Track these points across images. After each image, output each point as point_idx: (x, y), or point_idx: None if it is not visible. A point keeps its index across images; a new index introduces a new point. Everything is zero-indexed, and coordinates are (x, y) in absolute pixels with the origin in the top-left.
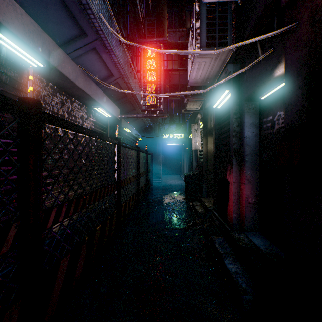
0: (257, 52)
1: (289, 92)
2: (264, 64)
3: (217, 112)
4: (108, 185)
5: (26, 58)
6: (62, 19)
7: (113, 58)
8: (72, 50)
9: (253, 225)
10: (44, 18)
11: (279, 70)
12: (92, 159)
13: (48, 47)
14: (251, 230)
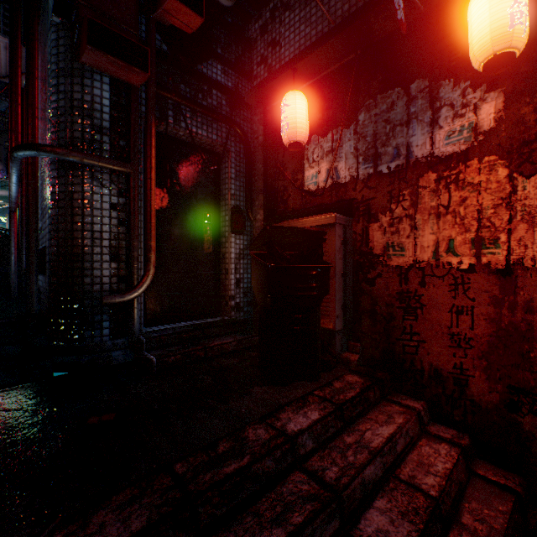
0: None
1: None
2: None
3: None
4: None
5: None
6: None
7: None
8: None
9: None
10: None
11: None
12: None
13: None
14: None
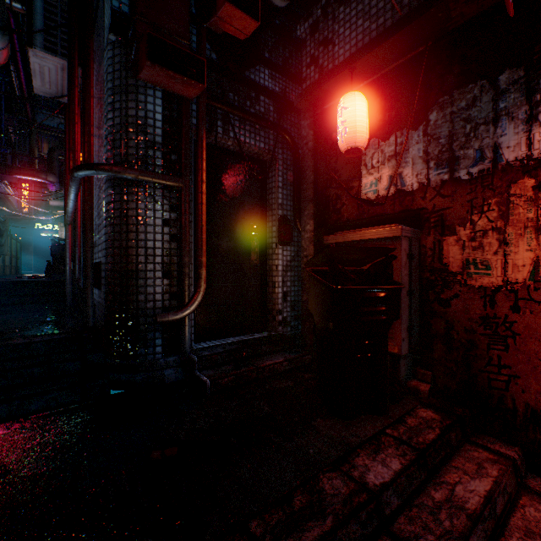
0: None
1: None
2: None
3: None
4: None
5: None
6: None
7: (1, 189)
8: None
9: None
10: None
11: None
12: None
13: None
14: None
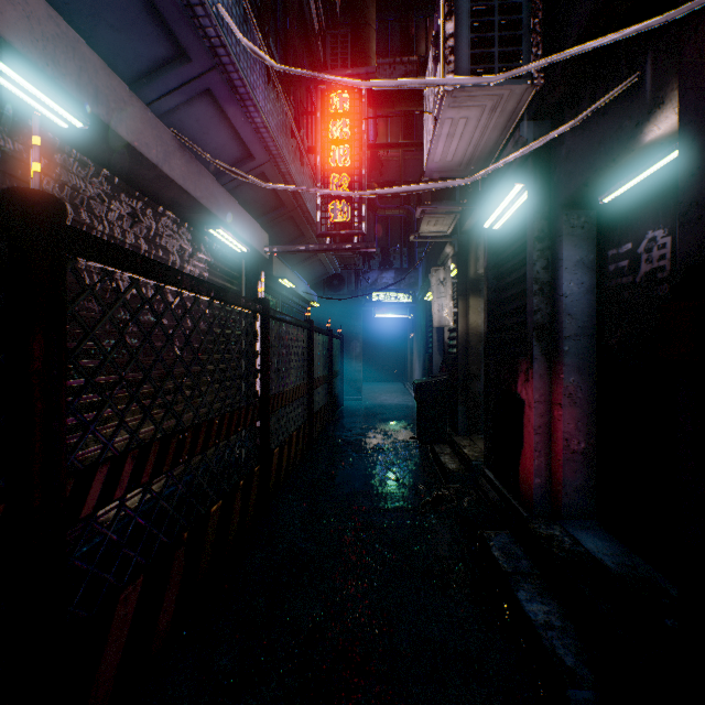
0: (597, 86)
1: (691, 174)
2: (617, 113)
3: (491, 240)
4: (241, 409)
5: (41, 105)
6: (131, 18)
7: (252, 115)
8: (157, 94)
9: (582, 504)
10: (87, 16)
11: (659, 125)
12: (201, 346)
13: (94, 80)
14: (579, 517)
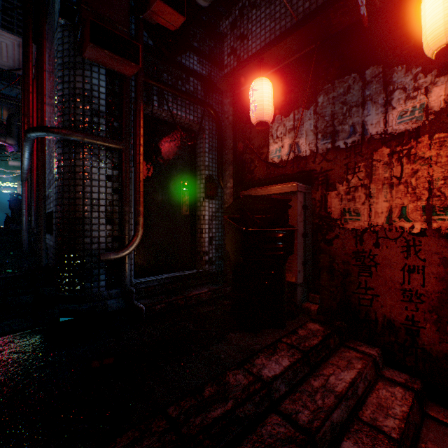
0: None
1: None
2: None
3: None
4: None
5: None
6: None
7: None
8: None
9: None
10: None
11: None
12: None
13: None
14: None
